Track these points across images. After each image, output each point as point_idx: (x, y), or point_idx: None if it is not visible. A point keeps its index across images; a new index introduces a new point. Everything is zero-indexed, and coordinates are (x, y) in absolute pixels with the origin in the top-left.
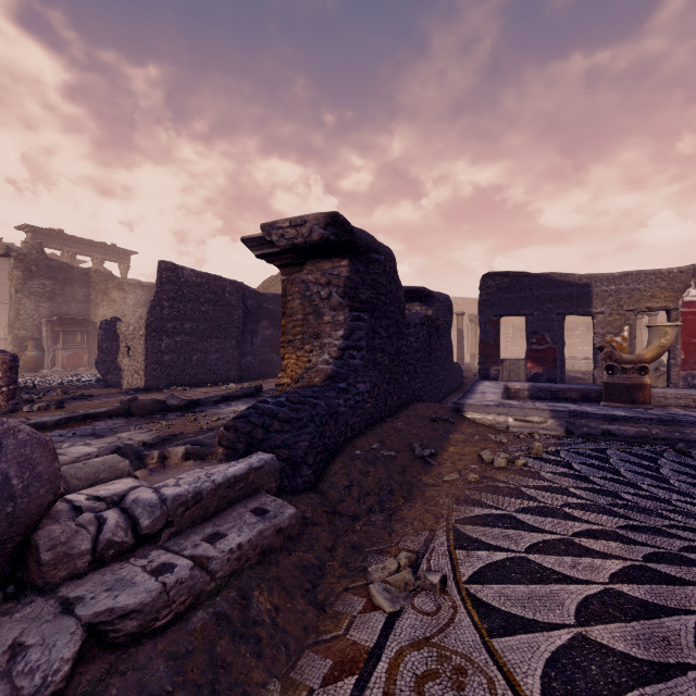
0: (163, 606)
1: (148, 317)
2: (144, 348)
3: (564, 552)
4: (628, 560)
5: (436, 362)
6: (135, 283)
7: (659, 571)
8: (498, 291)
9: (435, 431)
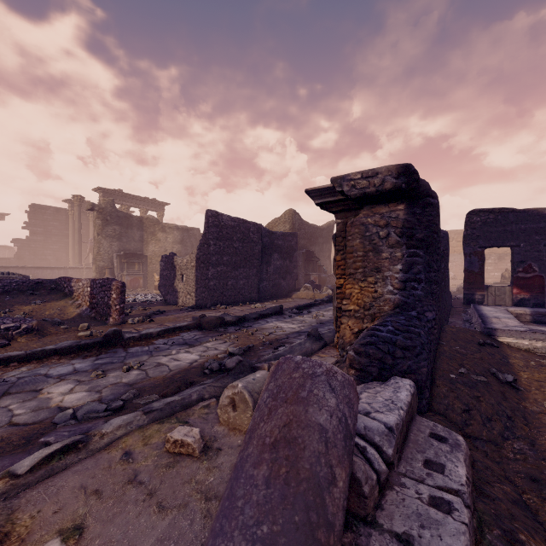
0: None
1: (198, 252)
2: (194, 276)
3: None
4: None
5: (445, 289)
6: (173, 226)
7: None
8: (483, 226)
9: (492, 355)
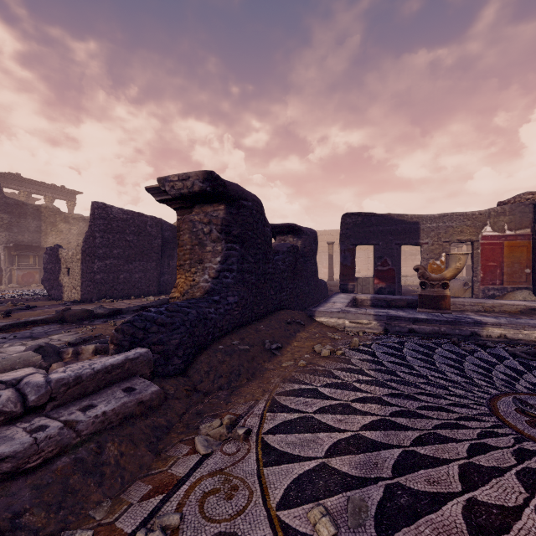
0: (34, 453)
1: (83, 244)
2: (80, 269)
3: (339, 412)
4: (378, 416)
5: (302, 280)
6: (78, 217)
7: (395, 422)
8: (354, 227)
9: (287, 331)
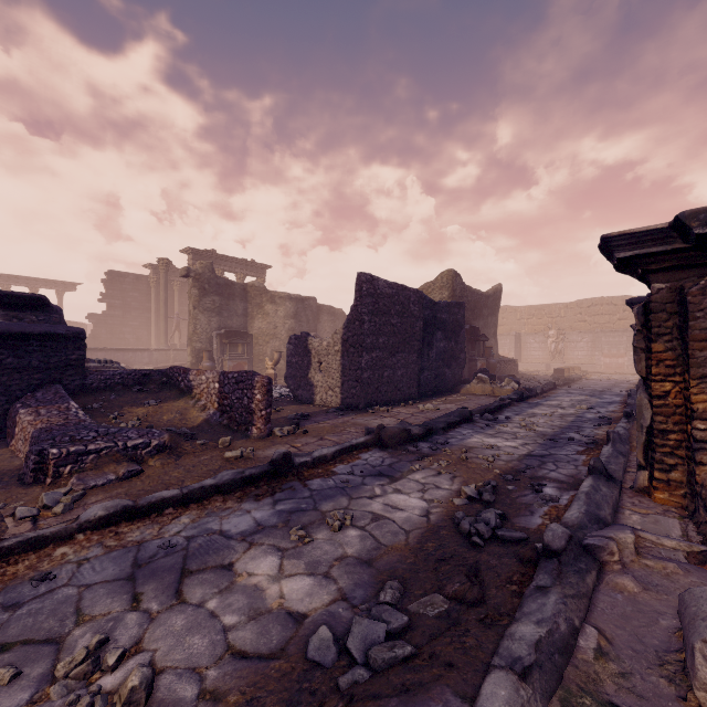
0: None
1: (344, 332)
2: (339, 364)
3: None
4: None
5: None
6: (285, 296)
7: None
8: None
9: None
